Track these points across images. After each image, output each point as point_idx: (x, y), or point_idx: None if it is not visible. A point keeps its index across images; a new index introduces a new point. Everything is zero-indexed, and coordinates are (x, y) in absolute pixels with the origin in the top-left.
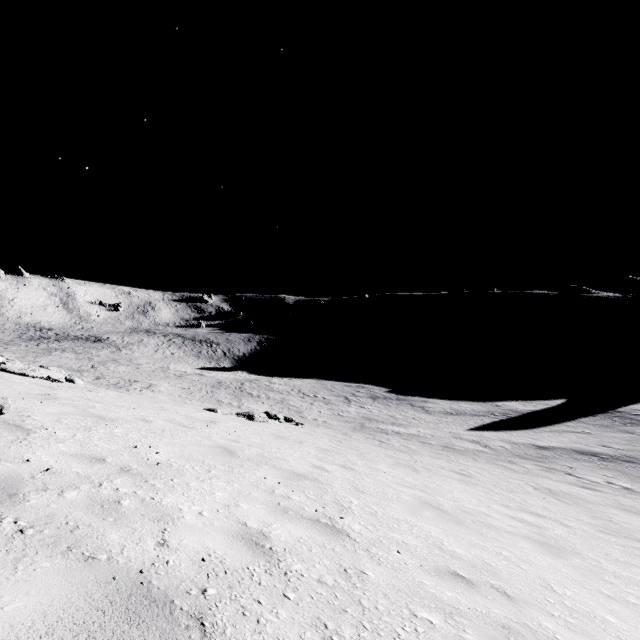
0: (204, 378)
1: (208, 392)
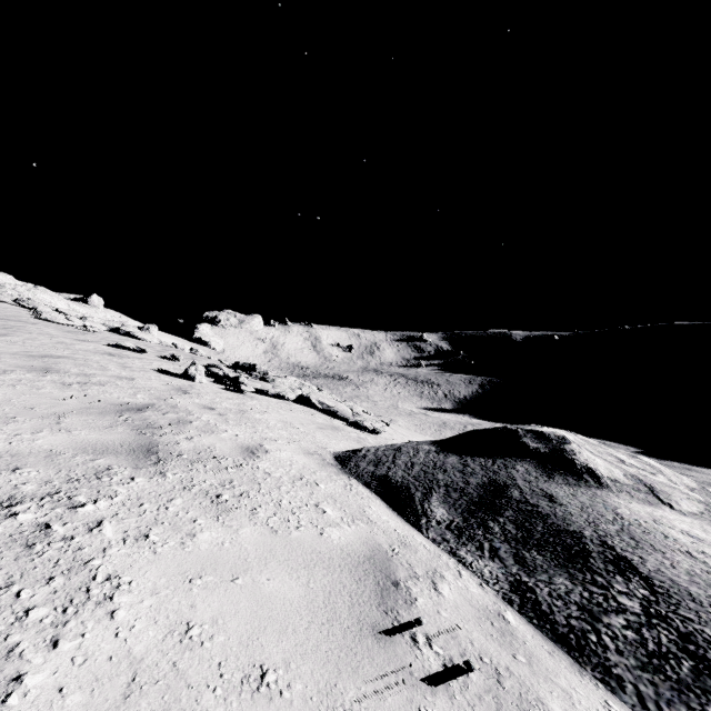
0: (430, 418)
1: (436, 430)
